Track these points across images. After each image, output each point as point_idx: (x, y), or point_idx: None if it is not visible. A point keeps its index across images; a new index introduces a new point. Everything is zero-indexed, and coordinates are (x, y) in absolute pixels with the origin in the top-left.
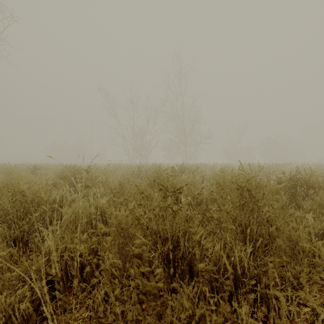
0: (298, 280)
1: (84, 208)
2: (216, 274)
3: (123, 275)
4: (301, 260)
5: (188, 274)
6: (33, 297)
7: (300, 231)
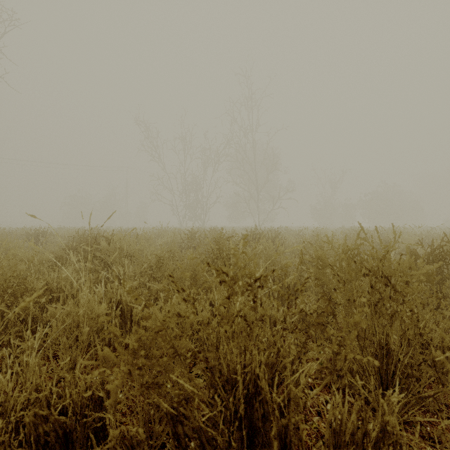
0: None
1: (89, 306)
2: None
3: (149, 445)
4: None
5: None
6: None
7: None
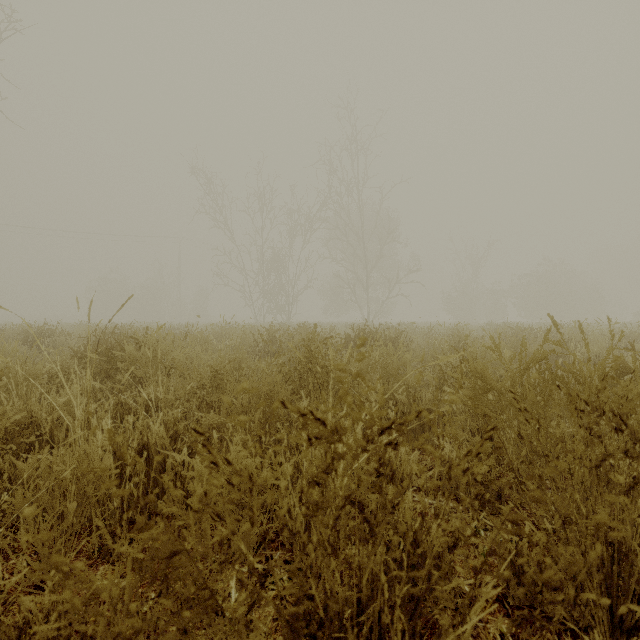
0: None
1: (84, 459)
2: None
3: None
4: None
5: None
6: None
7: None
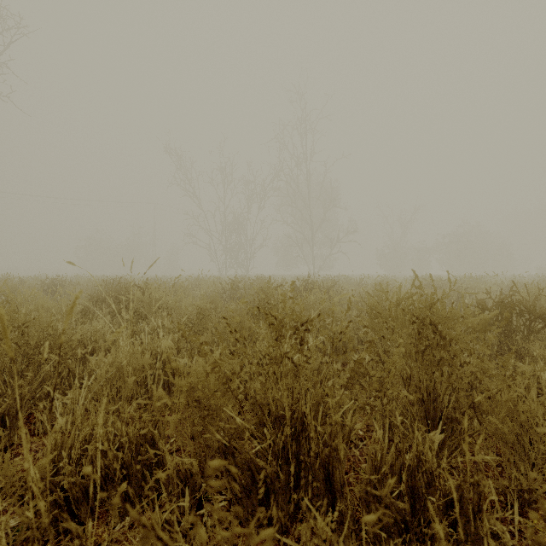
0: (529, 494)
1: (132, 356)
2: (379, 489)
3: (200, 483)
4: (534, 457)
5: (322, 485)
6: (21, 538)
7: (532, 402)
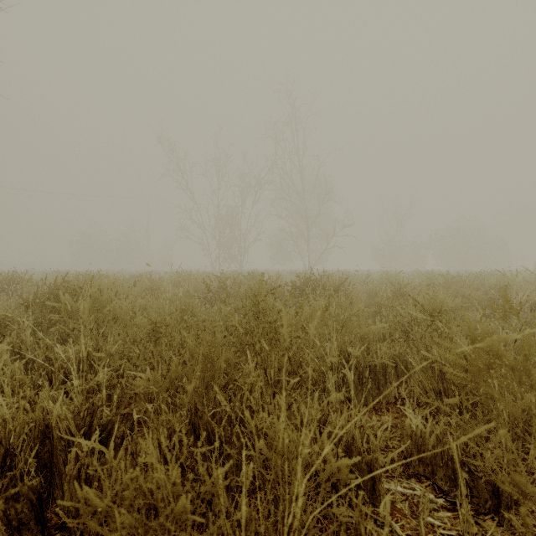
0: None
1: None
2: None
3: None
4: None
5: None
6: None
7: None
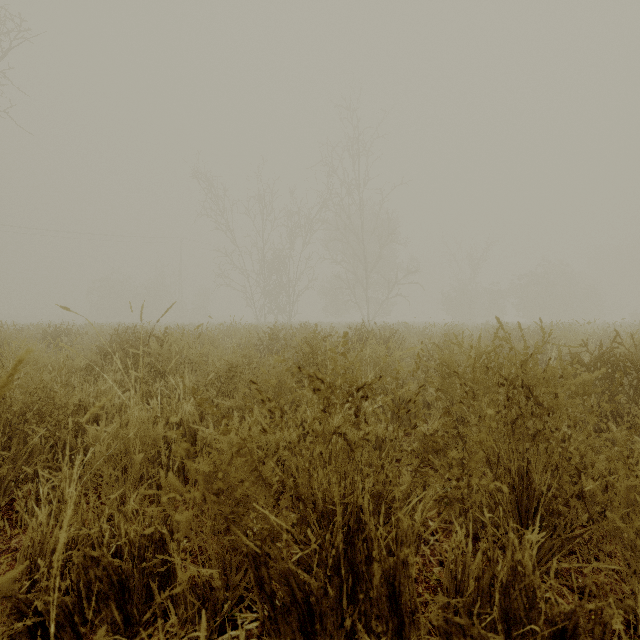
0: None
1: (141, 426)
2: (463, 615)
3: (224, 597)
4: None
5: (385, 605)
6: None
7: None
